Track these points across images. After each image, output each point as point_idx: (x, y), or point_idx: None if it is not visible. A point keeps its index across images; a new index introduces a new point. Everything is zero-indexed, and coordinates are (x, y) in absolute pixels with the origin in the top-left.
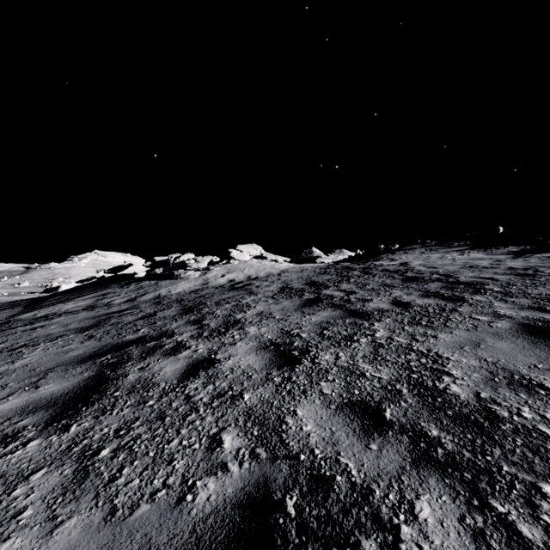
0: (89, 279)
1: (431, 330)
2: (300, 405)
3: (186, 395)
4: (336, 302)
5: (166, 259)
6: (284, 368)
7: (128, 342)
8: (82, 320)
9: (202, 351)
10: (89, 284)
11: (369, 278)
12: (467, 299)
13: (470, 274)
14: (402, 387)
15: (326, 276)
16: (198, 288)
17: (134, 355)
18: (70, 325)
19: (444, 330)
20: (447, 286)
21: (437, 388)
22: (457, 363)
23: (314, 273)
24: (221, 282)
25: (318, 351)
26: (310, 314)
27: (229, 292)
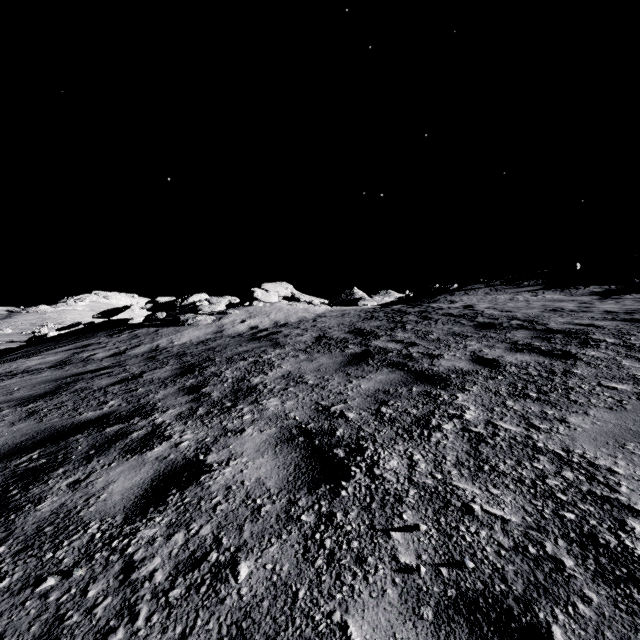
0: (73, 326)
1: (552, 408)
2: (354, 603)
3: (125, 562)
4: (393, 359)
5: (172, 300)
6: (319, 488)
7: (80, 425)
8: (39, 383)
9: (186, 446)
10: (72, 331)
11: (430, 324)
12: (577, 355)
13: (560, 319)
14: (558, 548)
15: (374, 322)
16: (210, 337)
17: (76, 452)
18: (16, 392)
19: (573, 408)
20: (539, 336)
21: (635, 556)
22: (635, 482)
23: (358, 318)
24: (240, 329)
25: (377, 448)
26: (358, 378)
27: (247, 343)
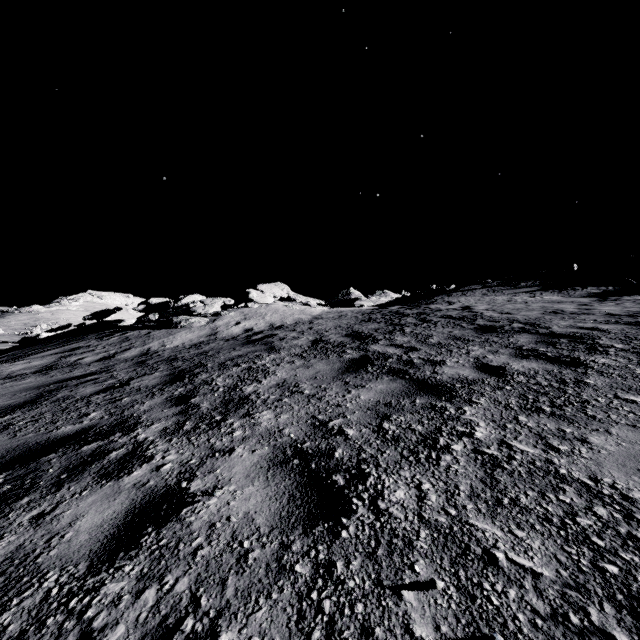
0: (63, 328)
1: (569, 425)
2: None
3: (81, 631)
4: (393, 366)
5: (165, 301)
6: (316, 527)
7: (55, 441)
8: (20, 391)
9: (169, 470)
10: (62, 333)
11: (429, 327)
12: (587, 362)
13: (562, 322)
14: (606, 617)
15: (372, 324)
16: (203, 340)
17: (46, 476)
18: None
19: (592, 425)
20: (543, 340)
21: None
22: None
23: (355, 320)
24: (234, 332)
25: (380, 474)
26: (357, 388)
27: (241, 347)
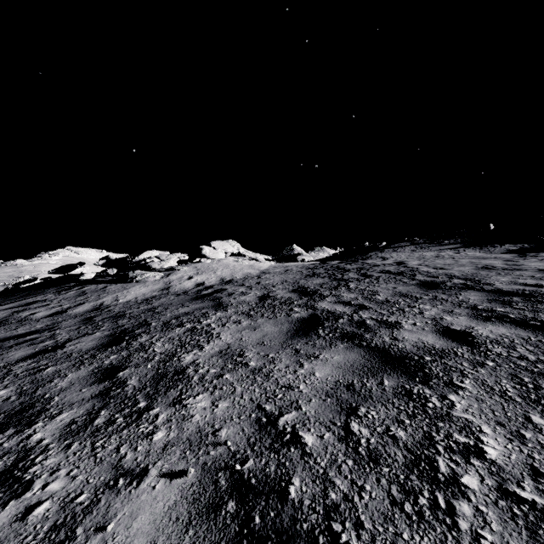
0: (29, 281)
1: None
2: None
3: None
4: (346, 329)
5: (125, 256)
6: None
7: None
8: None
9: (39, 520)
10: (27, 287)
11: (372, 282)
12: None
13: (502, 278)
14: None
15: (316, 279)
16: (156, 294)
17: None
18: None
19: None
20: (495, 299)
21: None
22: None
23: (300, 275)
24: (186, 286)
25: None
26: (310, 359)
27: (190, 303)
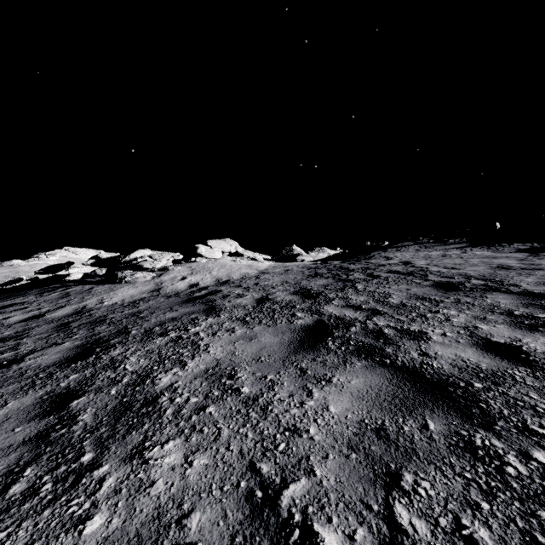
0: (14, 282)
1: None
2: None
3: None
4: (361, 340)
5: (116, 256)
6: None
7: None
8: None
9: None
10: (11, 288)
11: (381, 283)
12: None
13: (526, 279)
14: None
15: (319, 279)
16: (145, 296)
17: None
18: None
19: None
20: (530, 302)
21: None
22: None
23: (302, 275)
24: (178, 287)
25: None
26: (321, 384)
27: (179, 307)
